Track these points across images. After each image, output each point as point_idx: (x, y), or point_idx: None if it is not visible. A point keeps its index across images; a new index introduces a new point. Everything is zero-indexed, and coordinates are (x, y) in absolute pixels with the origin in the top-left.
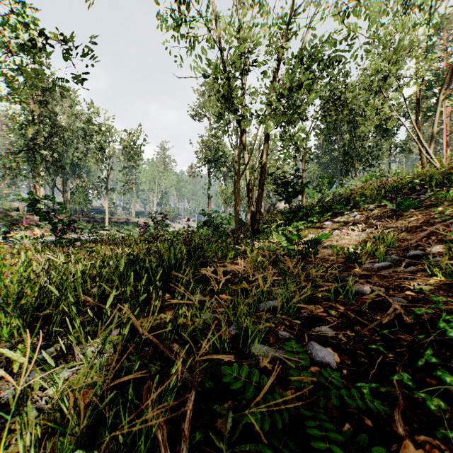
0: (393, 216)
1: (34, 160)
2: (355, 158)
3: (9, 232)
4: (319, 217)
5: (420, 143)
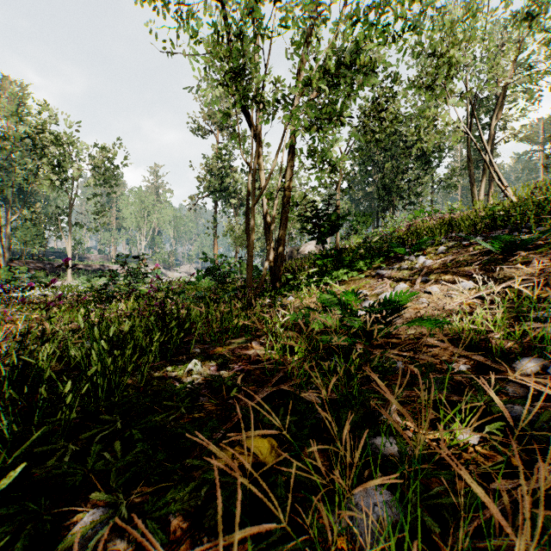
0: (490, 261)
1: None
2: (394, 193)
3: None
4: (367, 264)
5: (471, 176)
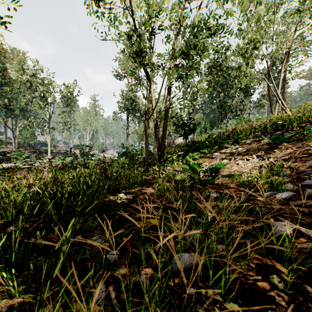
0: (269, 148)
1: None
2: (228, 109)
3: None
4: (209, 149)
5: (270, 100)
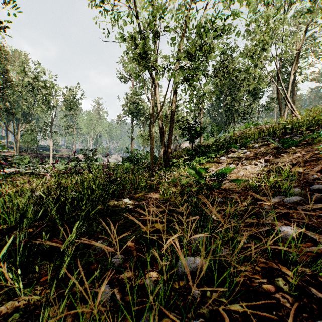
0: (278, 152)
1: None
2: (235, 113)
3: None
4: (216, 154)
5: (280, 103)
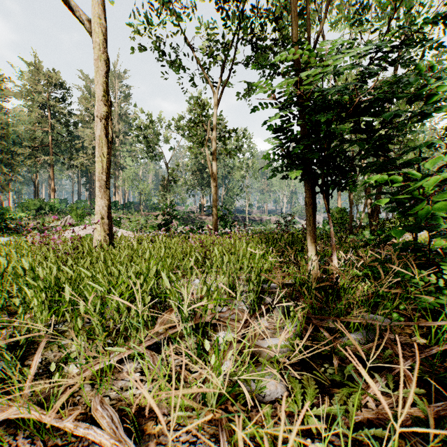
0: None
1: (202, 177)
2: None
3: (203, 227)
4: None
5: None
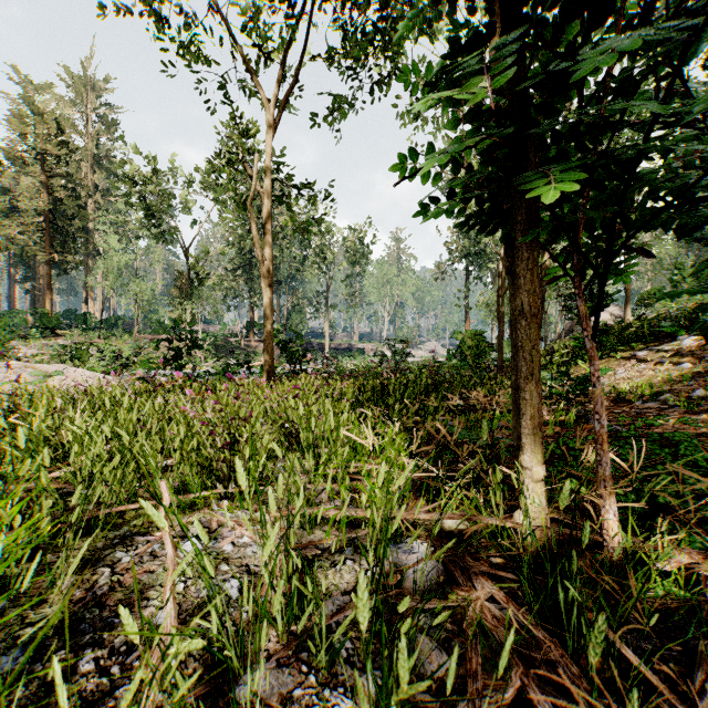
0: None
1: (251, 277)
2: None
3: (249, 362)
4: (632, 344)
5: None
